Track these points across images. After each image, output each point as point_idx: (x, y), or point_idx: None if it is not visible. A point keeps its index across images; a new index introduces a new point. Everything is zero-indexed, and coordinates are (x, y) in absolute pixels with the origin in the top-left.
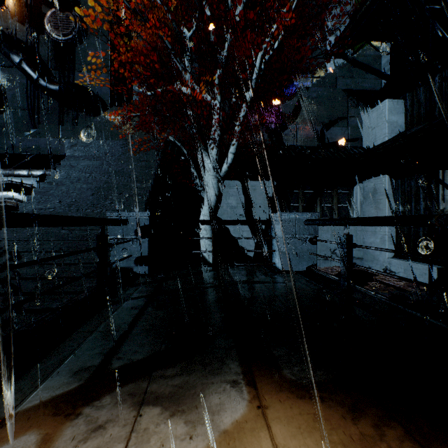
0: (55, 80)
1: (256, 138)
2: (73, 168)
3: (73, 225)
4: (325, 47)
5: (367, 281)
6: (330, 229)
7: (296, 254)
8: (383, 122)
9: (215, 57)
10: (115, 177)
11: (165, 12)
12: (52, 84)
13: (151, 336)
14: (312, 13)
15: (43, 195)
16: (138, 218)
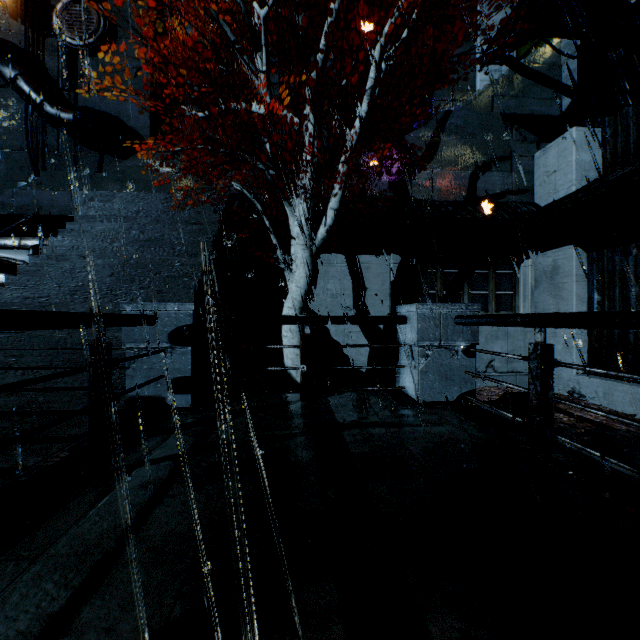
0: (69, 105)
1: (370, 189)
2: (85, 234)
3: (23, 329)
4: (472, 55)
5: None
6: (485, 330)
7: (441, 373)
8: (568, 164)
9: (307, 58)
10: (148, 248)
11: (233, 3)
12: (64, 111)
13: (159, 571)
14: (453, 5)
15: (33, 276)
16: (174, 313)
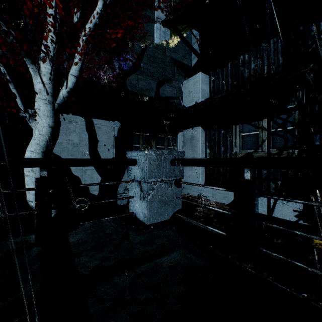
0: None
1: (101, 77)
2: None
3: None
4: (153, 29)
5: (194, 207)
6: None
7: (162, 201)
8: (198, 88)
9: None
10: None
11: None
12: None
13: None
14: None
15: None
16: None
